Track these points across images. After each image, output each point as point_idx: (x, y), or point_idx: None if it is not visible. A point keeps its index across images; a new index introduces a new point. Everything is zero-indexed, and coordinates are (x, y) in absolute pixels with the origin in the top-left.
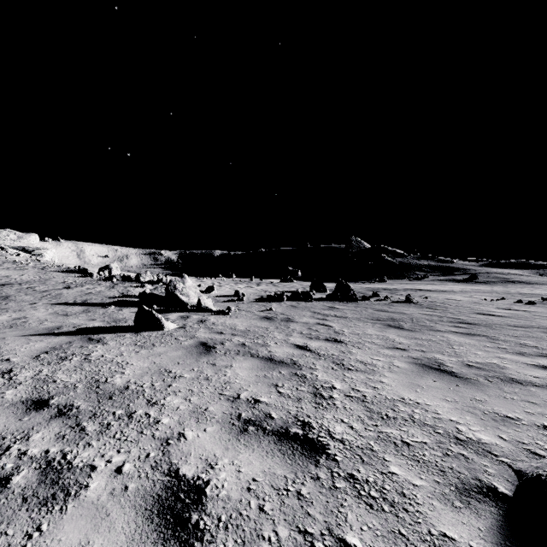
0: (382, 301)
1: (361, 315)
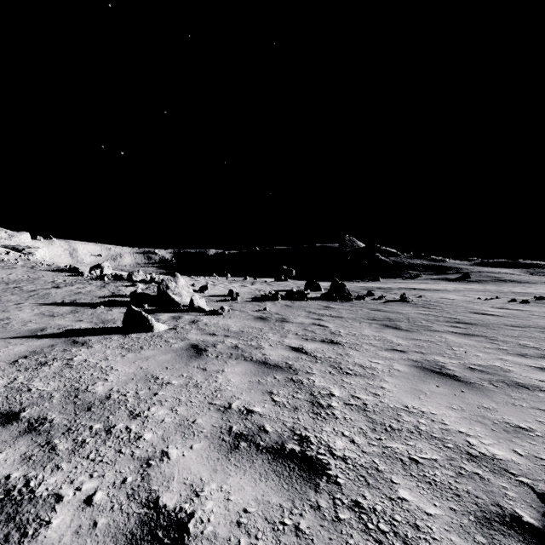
0: (377, 300)
1: (357, 315)
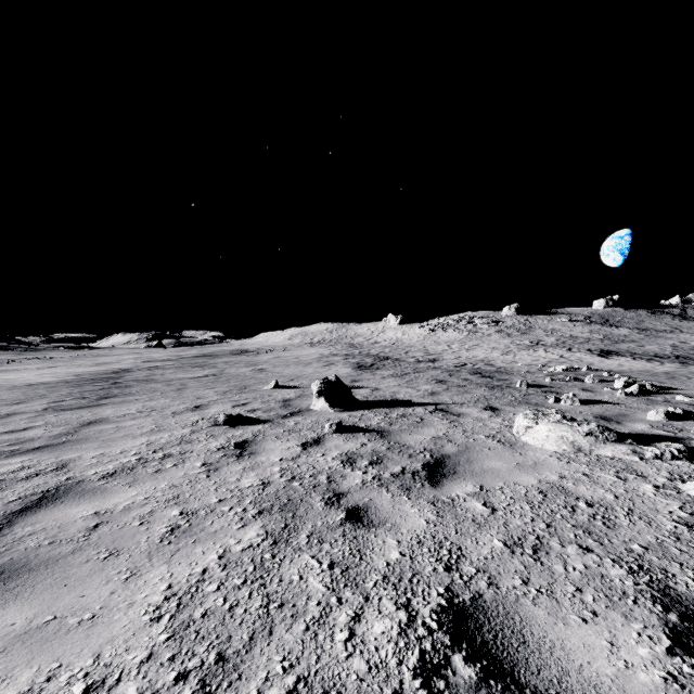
0: None
1: None
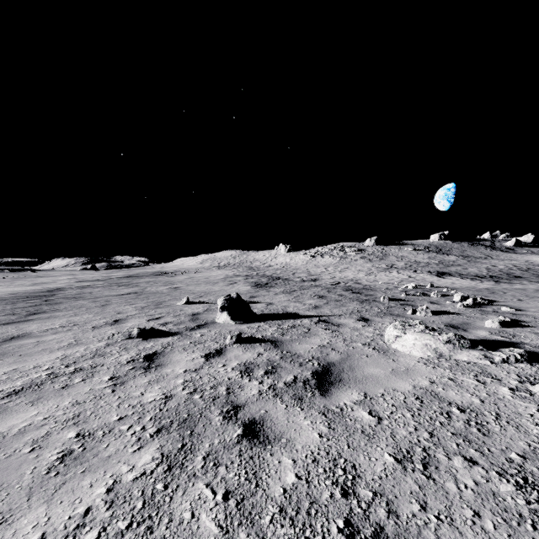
0: None
1: None
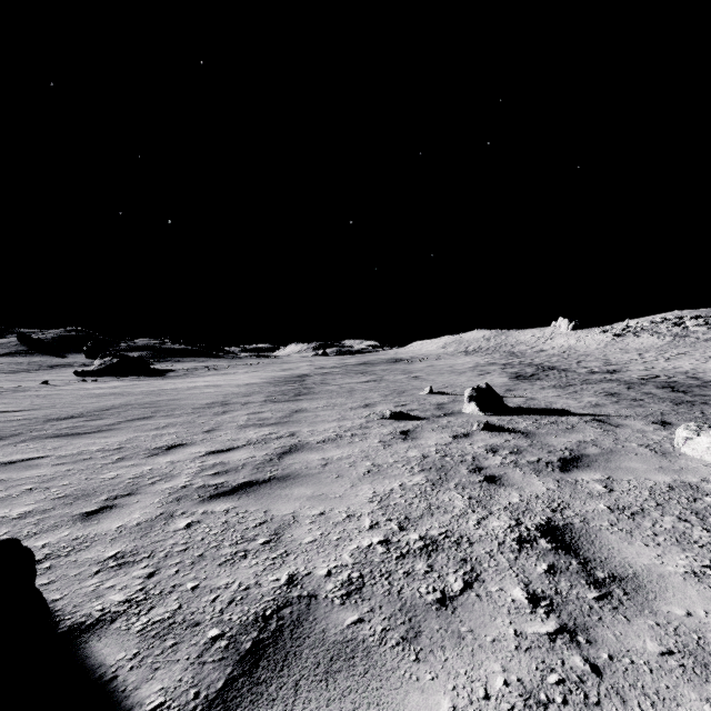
0: None
1: None
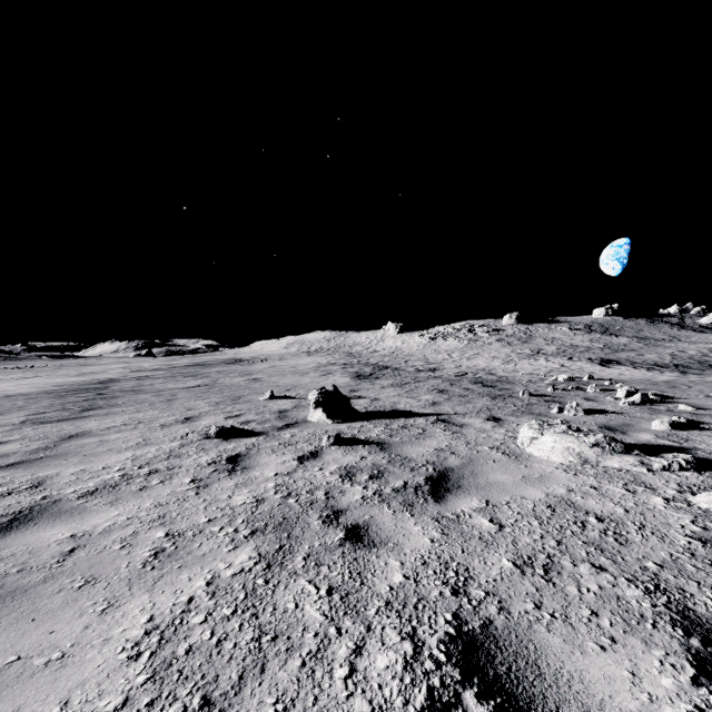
0: None
1: None
